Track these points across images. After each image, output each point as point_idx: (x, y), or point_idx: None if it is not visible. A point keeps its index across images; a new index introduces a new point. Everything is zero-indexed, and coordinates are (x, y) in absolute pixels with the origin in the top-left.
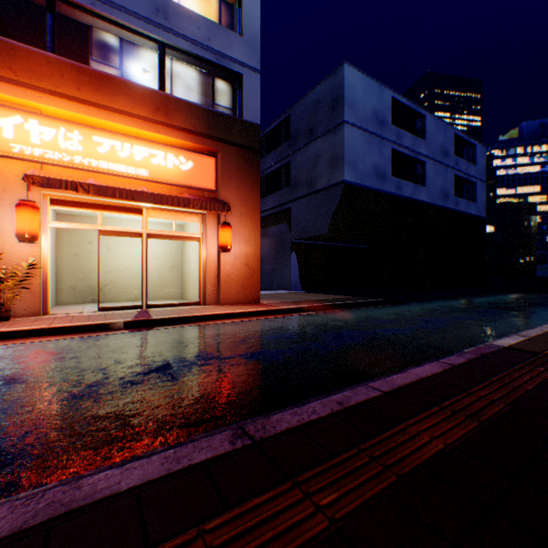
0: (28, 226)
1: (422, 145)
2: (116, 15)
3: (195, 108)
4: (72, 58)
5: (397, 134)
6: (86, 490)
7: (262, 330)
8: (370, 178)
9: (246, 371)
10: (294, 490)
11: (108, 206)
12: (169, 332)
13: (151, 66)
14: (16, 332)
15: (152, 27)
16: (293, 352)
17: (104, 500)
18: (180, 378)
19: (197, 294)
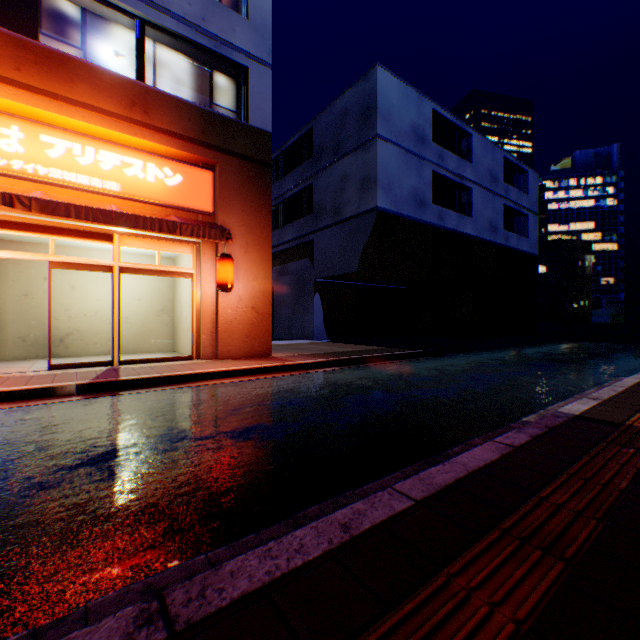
0: None
1: (468, 168)
2: None
3: (185, 106)
4: (11, 29)
5: (440, 154)
6: None
7: (266, 394)
8: (408, 205)
9: (225, 459)
10: None
11: (63, 230)
12: (139, 399)
13: (127, 48)
14: None
15: None
16: (299, 426)
17: None
18: (120, 476)
19: (190, 346)
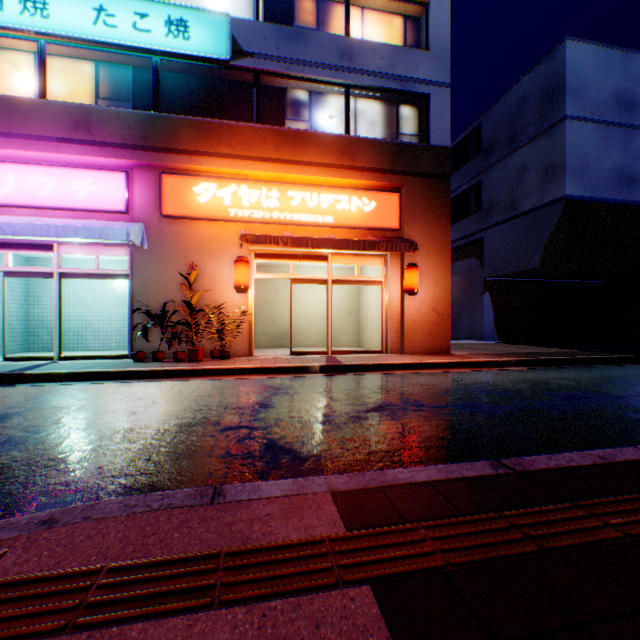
0: (243, 279)
1: None
2: (306, 72)
3: (378, 144)
4: (269, 123)
5: None
6: (390, 476)
7: (464, 383)
8: (607, 187)
9: (464, 420)
10: (574, 509)
11: (298, 256)
12: (363, 378)
13: (334, 111)
14: (241, 369)
15: (337, 73)
16: (513, 408)
17: (409, 484)
18: (399, 419)
19: (376, 342)
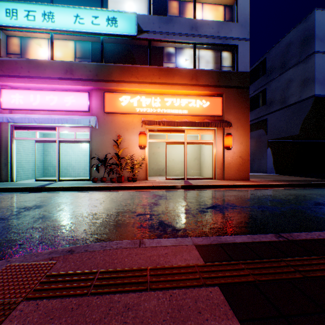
0: (143, 142)
1: None
2: (174, 38)
3: (210, 72)
4: (155, 65)
5: None
6: (223, 239)
7: (257, 195)
8: None
9: (259, 214)
10: (322, 259)
11: (169, 130)
12: (203, 192)
13: (188, 57)
14: (142, 186)
15: (189, 37)
16: (285, 209)
17: (233, 243)
18: (224, 212)
19: (209, 174)
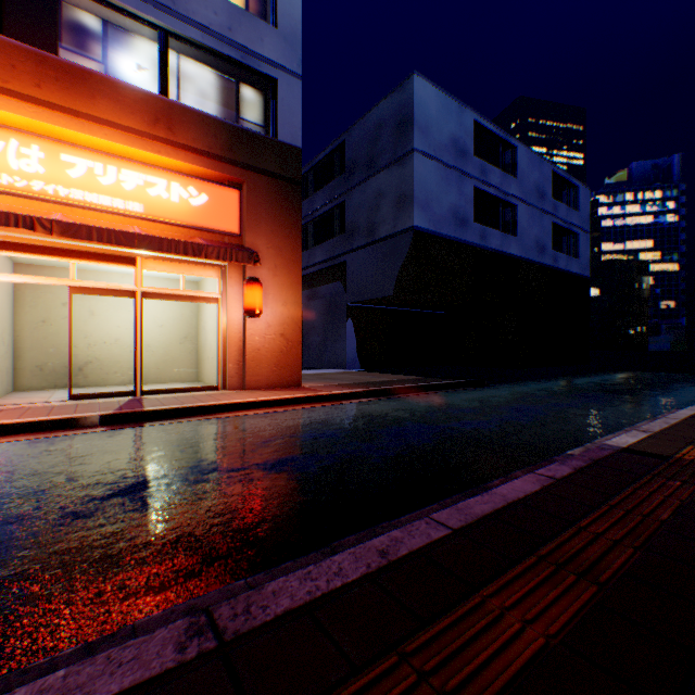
0: None
1: (513, 183)
2: None
3: (211, 121)
4: (31, 43)
5: (482, 168)
6: None
7: (297, 426)
8: (447, 224)
9: (258, 491)
10: None
11: (84, 253)
12: (165, 430)
13: (149, 61)
14: None
15: (149, 7)
16: (333, 458)
17: None
18: (154, 506)
19: (216, 376)
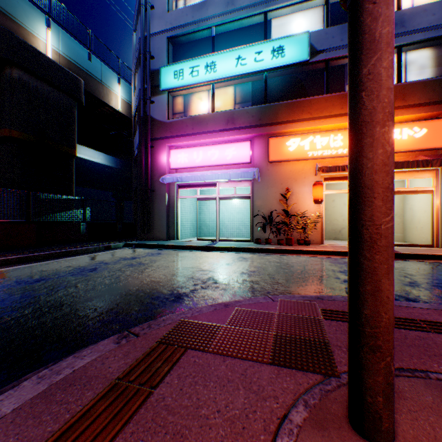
0: (319, 195)
1: None
2: None
3: (428, 83)
4: (333, 91)
5: None
6: None
7: None
8: None
9: None
10: None
11: None
12: (423, 264)
13: None
14: (322, 251)
15: None
16: None
17: None
18: None
19: (424, 238)
